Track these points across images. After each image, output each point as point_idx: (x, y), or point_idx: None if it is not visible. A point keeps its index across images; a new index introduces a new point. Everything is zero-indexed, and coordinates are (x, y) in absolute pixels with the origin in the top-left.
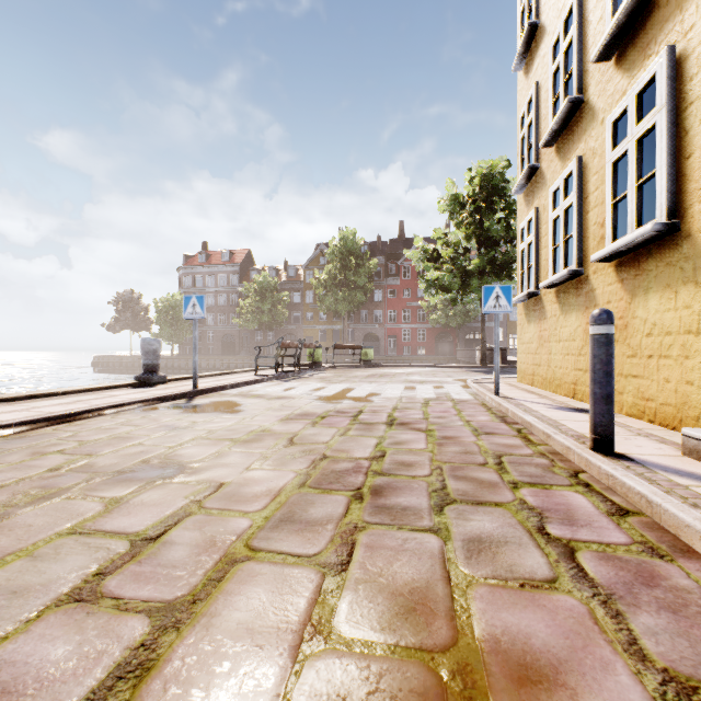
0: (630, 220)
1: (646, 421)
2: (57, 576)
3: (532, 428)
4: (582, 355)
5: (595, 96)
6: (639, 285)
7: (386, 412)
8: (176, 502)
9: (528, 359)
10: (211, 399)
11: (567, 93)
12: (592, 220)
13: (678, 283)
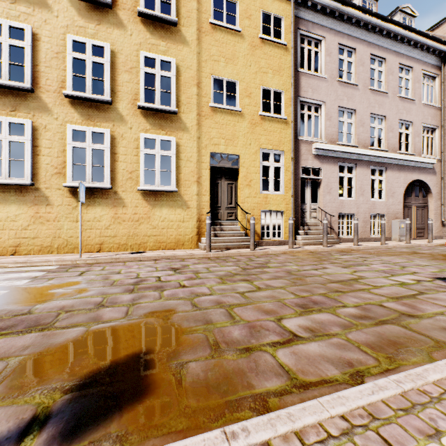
0: (157, 181)
1: (162, 250)
2: (330, 270)
3: (177, 256)
4: (110, 229)
5: (124, 112)
6: (157, 204)
7: (136, 273)
8: (303, 272)
9: (3, 234)
10: None
11: (93, 85)
12: (121, 167)
13: (176, 207)
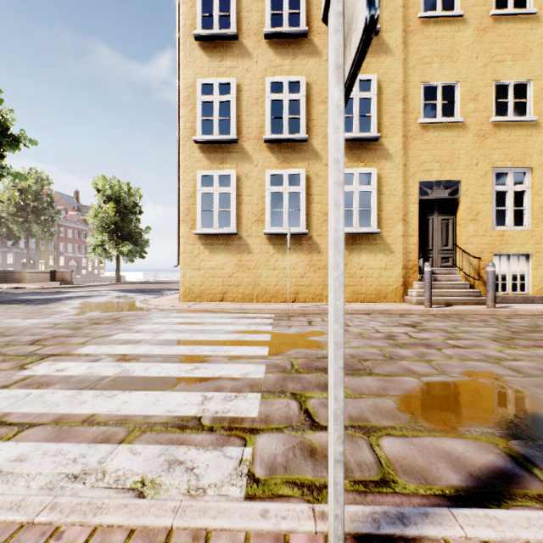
0: (355, 222)
1: (360, 302)
2: None
3: (389, 311)
4: (305, 277)
5: (319, 148)
6: (355, 249)
7: (370, 327)
8: None
9: (213, 282)
10: (420, 441)
11: (288, 124)
12: (316, 209)
13: (377, 252)
